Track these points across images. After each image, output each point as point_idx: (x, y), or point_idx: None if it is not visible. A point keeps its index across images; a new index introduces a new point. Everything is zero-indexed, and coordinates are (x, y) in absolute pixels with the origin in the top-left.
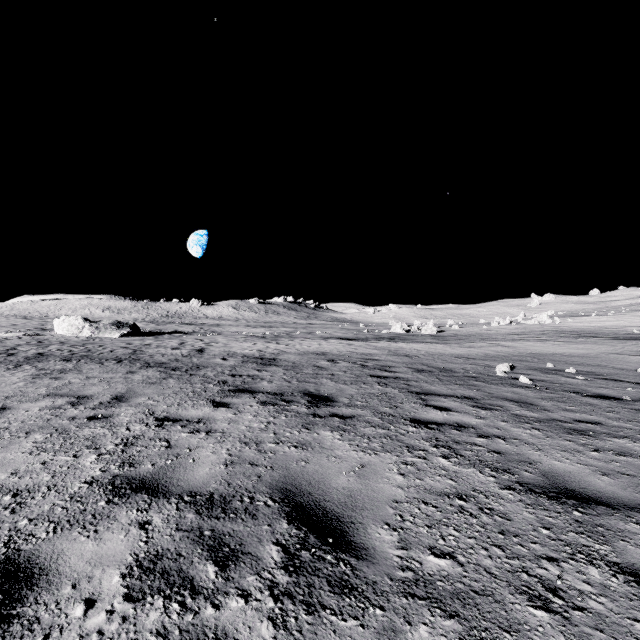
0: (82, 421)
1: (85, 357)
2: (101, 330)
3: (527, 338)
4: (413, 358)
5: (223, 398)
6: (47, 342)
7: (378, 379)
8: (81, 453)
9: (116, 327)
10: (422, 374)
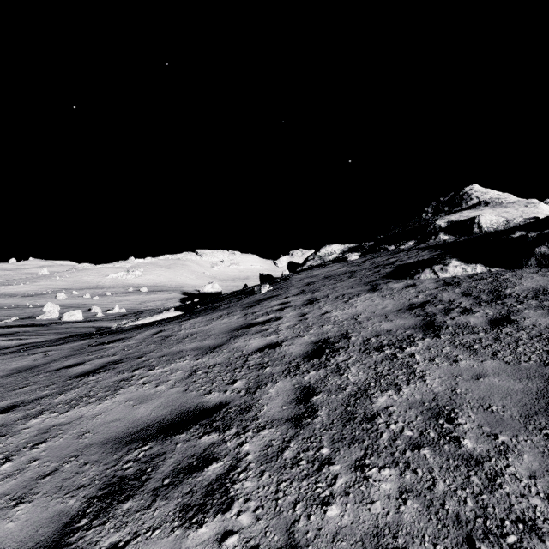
0: None
1: None
2: None
3: None
4: None
5: None
6: None
7: None
8: None
9: None
10: None
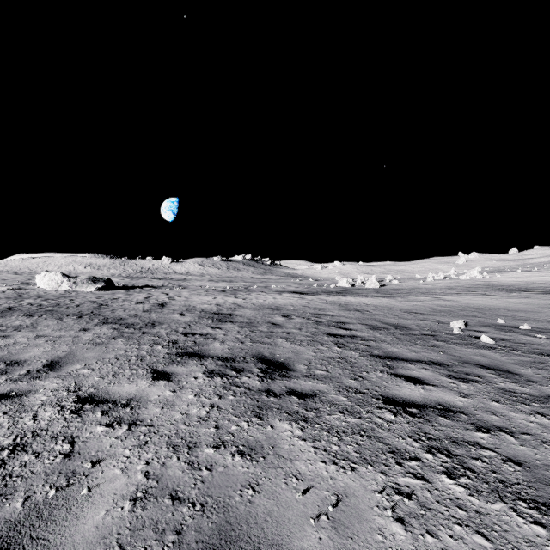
0: None
1: (49, 312)
2: (78, 284)
3: (464, 292)
4: (365, 313)
5: (167, 365)
6: (26, 296)
7: (335, 338)
8: None
9: (92, 282)
10: (378, 332)
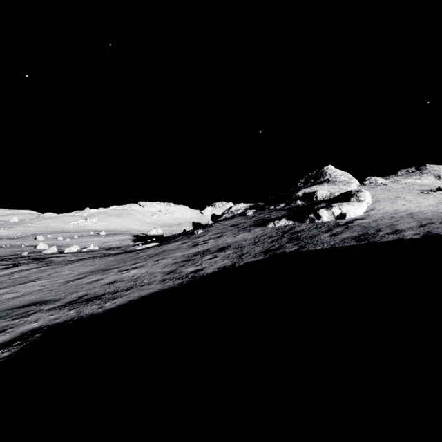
0: None
1: None
2: None
3: None
4: None
5: None
6: None
7: None
8: None
9: None
10: None
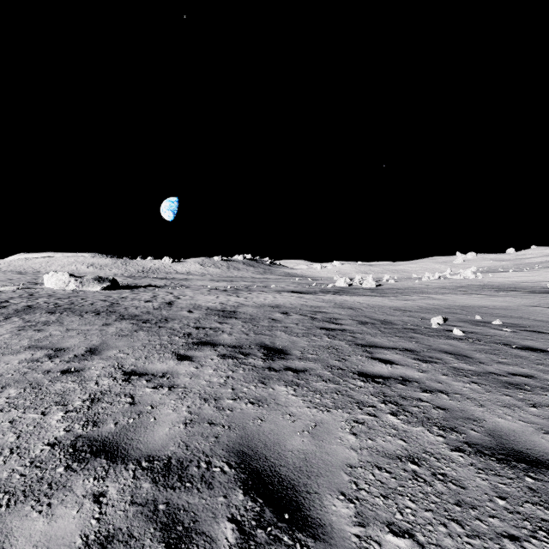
0: (55, 375)
1: (68, 310)
2: (85, 284)
3: (455, 291)
4: (357, 311)
5: (187, 351)
6: (37, 295)
7: (327, 331)
8: (49, 410)
9: (98, 281)
10: (366, 326)
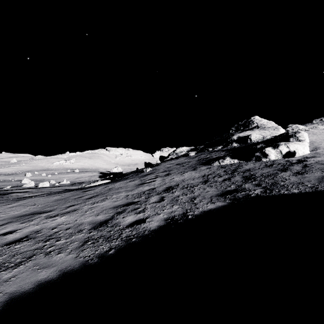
0: None
1: None
2: None
3: None
4: None
5: None
6: None
7: None
8: None
9: None
10: None
